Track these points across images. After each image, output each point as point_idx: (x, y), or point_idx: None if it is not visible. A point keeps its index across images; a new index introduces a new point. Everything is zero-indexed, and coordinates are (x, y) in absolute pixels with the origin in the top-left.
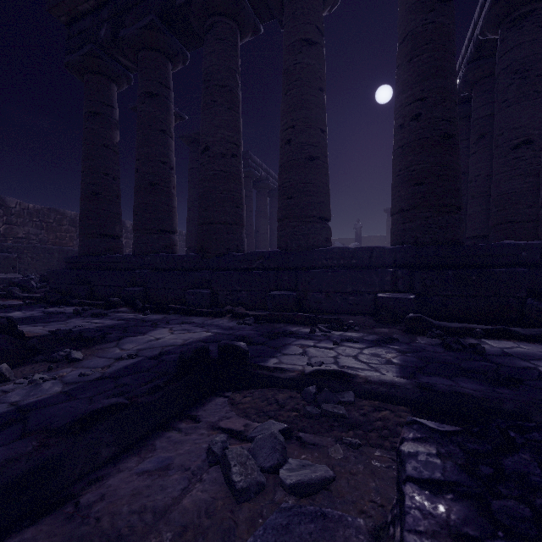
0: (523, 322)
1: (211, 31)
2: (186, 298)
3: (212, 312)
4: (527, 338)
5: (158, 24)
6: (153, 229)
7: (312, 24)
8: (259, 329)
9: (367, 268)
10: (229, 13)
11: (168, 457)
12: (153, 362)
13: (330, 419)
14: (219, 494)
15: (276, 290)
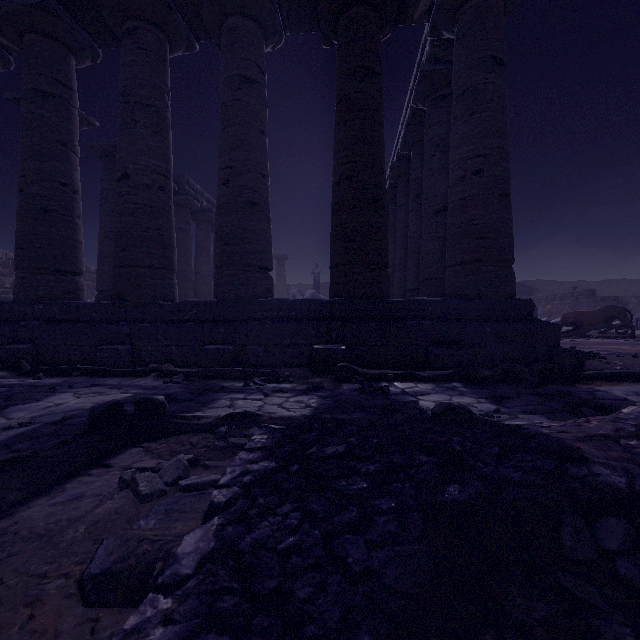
0: (427, 366)
1: (131, 37)
2: (97, 356)
3: (132, 371)
4: (425, 379)
5: (56, 8)
6: (48, 268)
7: (253, 62)
8: (189, 386)
9: (306, 321)
10: (155, 21)
11: (80, 492)
12: (55, 427)
13: (234, 449)
14: (128, 502)
15: (211, 344)
